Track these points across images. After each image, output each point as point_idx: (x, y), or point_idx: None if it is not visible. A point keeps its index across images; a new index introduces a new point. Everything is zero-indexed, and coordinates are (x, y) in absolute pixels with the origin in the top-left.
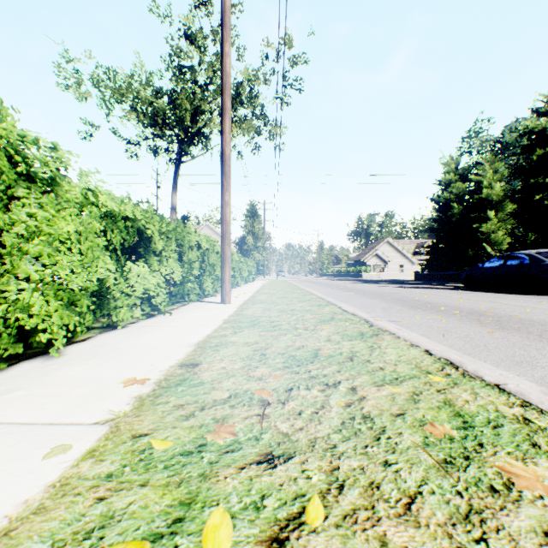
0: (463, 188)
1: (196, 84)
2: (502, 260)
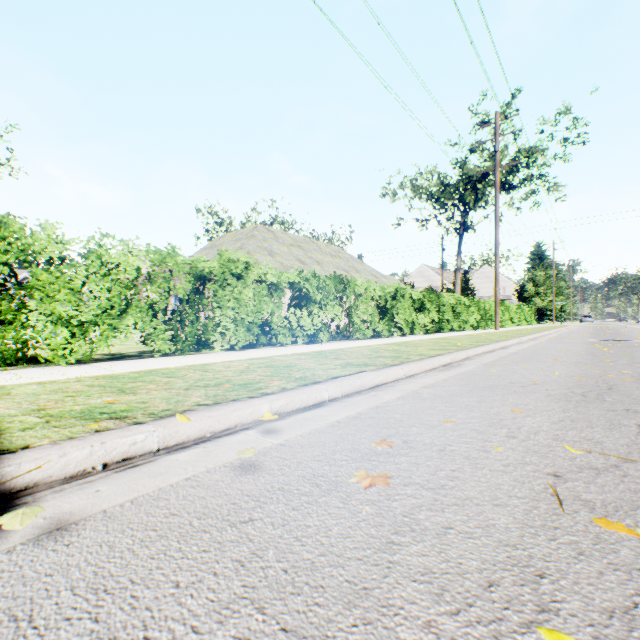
0: None
1: (476, 172)
2: None
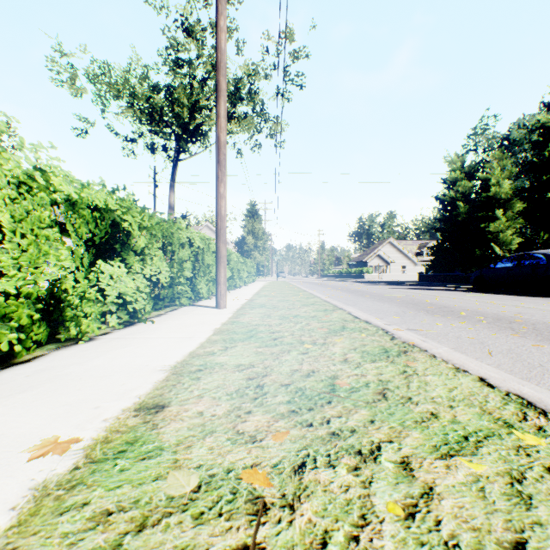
0: (469, 187)
1: (194, 79)
2: (515, 260)
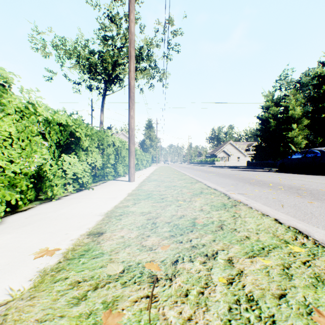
0: (277, 110)
1: (115, 47)
2: (303, 154)
